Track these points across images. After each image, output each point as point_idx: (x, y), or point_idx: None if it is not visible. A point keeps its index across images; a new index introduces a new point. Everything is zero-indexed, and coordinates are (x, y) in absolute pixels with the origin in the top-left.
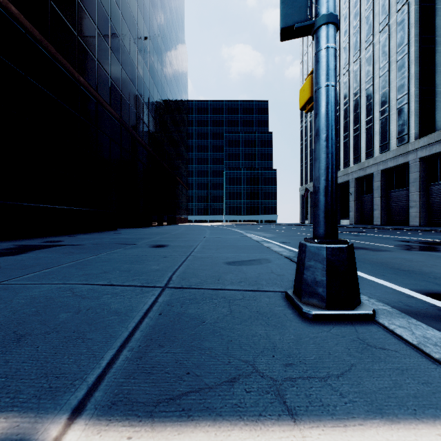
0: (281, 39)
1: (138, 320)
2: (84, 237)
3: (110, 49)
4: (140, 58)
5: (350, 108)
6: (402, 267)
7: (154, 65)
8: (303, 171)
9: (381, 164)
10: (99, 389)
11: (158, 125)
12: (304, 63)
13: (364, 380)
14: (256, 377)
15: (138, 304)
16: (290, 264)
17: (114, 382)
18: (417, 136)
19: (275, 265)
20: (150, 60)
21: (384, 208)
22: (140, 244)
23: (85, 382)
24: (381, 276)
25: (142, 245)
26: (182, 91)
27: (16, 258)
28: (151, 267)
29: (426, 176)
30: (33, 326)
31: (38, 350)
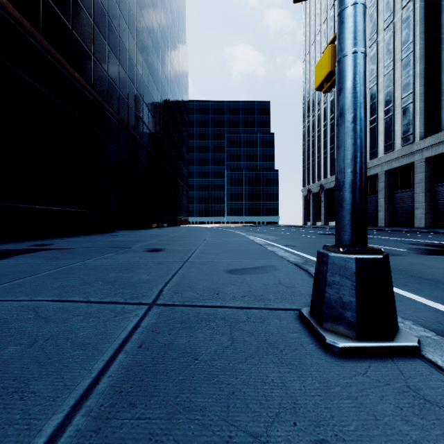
0: None
1: (108, 357)
2: (77, 240)
3: (107, 44)
4: (139, 56)
5: None
6: (424, 275)
7: (154, 63)
8: (305, 172)
9: (385, 164)
10: None
11: (157, 124)
12: (307, 62)
13: None
14: None
15: (114, 330)
16: (300, 273)
17: None
18: (423, 135)
19: (283, 274)
20: (149, 58)
21: (389, 209)
22: (135, 248)
23: None
24: (404, 287)
25: (137, 249)
26: (182, 91)
27: None
28: (141, 276)
29: (432, 176)
30: None
31: None
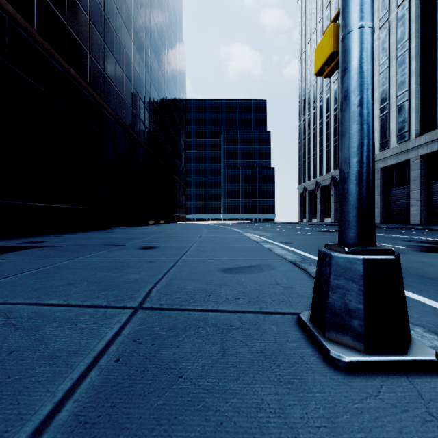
0: None
1: (78, 375)
2: (72, 237)
3: (103, 41)
4: (136, 53)
5: None
6: (426, 274)
7: (151, 61)
8: (301, 169)
9: (381, 162)
10: None
11: (154, 122)
12: (303, 61)
13: None
14: None
15: (90, 339)
16: (297, 272)
17: None
18: (418, 133)
19: (280, 273)
20: (146, 56)
21: (384, 206)
22: (129, 245)
23: None
24: (408, 287)
25: (130, 246)
26: (179, 89)
27: None
28: (130, 275)
29: (428, 173)
30: None
31: None
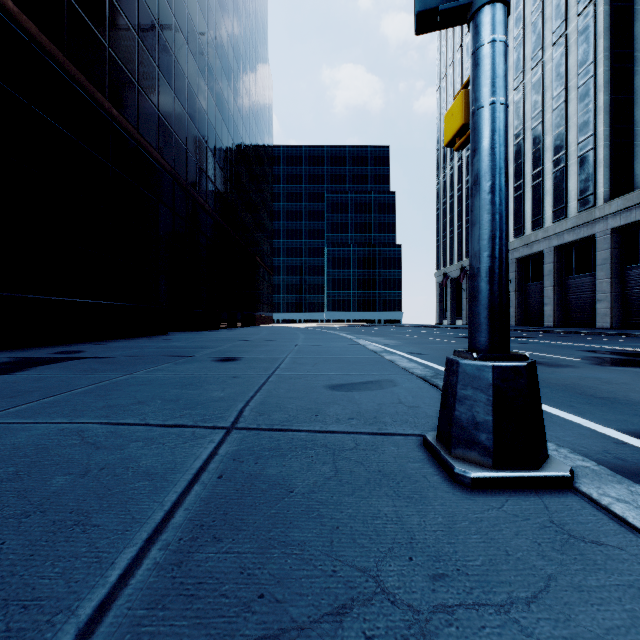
0: (417, 31)
1: (182, 489)
2: (117, 345)
3: (157, 68)
4: (203, 83)
5: (509, 156)
6: (597, 393)
7: (223, 93)
8: (440, 248)
9: (554, 238)
10: (97, 634)
11: (228, 180)
12: (442, 90)
13: (577, 610)
14: (383, 603)
15: (185, 458)
16: (427, 389)
17: (127, 616)
18: (608, 196)
19: (405, 391)
20: (217, 86)
21: (559, 302)
22: (200, 356)
23: (73, 617)
24: (568, 408)
25: (203, 358)
26: (264, 132)
27: (7, 379)
28: (213, 393)
29: (621, 255)
30: (4, 501)
31: (3, 549)
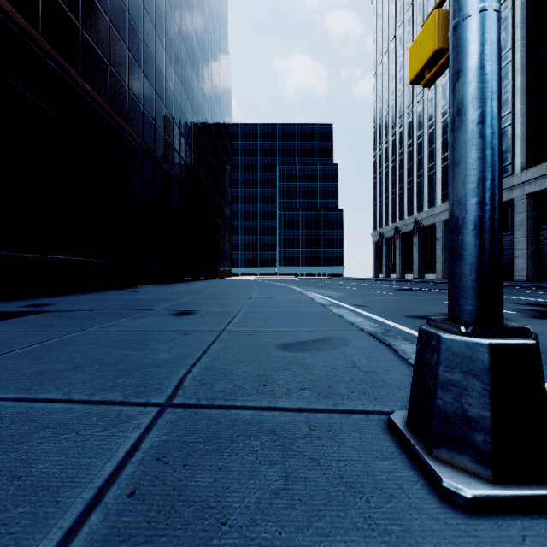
0: None
1: (71, 521)
2: (87, 298)
3: (128, 50)
4: (169, 65)
5: (437, 132)
6: None
7: (188, 76)
8: (377, 211)
9: None
10: None
11: (192, 152)
12: (378, 75)
13: None
14: None
15: (95, 457)
16: (381, 350)
17: None
18: (524, 166)
19: (358, 351)
20: (182, 69)
21: None
22: (158, 309)
23: None
24: None
25: (160, 312)
26: (224, 111)
27: None
28: (157, 354)
29: (536, 217)
30: None
31: None
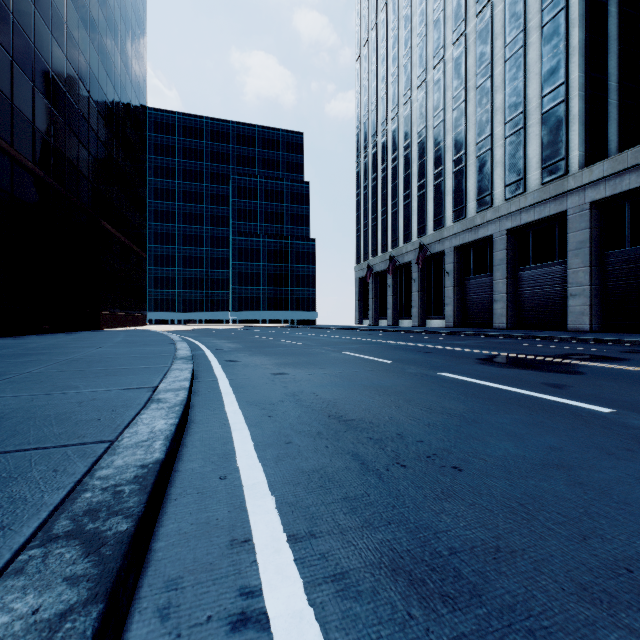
0: None
1: None
2: None
3: None
4: None
5: (446, 125)
6: None
7: None
8: (361, 238)
9: (508, 218)
10: None
11: None
12: (363, 59)
13: None
14: None
15: None
16: None
17: None
18: (583, 162)
19: None
20: None
21: (512, 298)
22: None
23: None
24: None
25: None
26: (124, 42)
27: None
28: None
29: (601, 237)
30: None
31: None
